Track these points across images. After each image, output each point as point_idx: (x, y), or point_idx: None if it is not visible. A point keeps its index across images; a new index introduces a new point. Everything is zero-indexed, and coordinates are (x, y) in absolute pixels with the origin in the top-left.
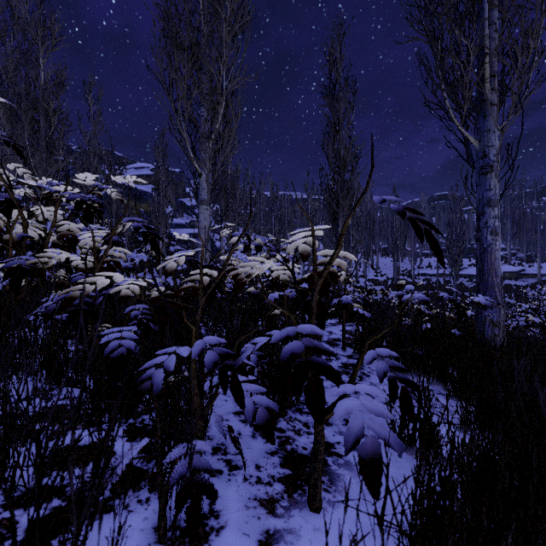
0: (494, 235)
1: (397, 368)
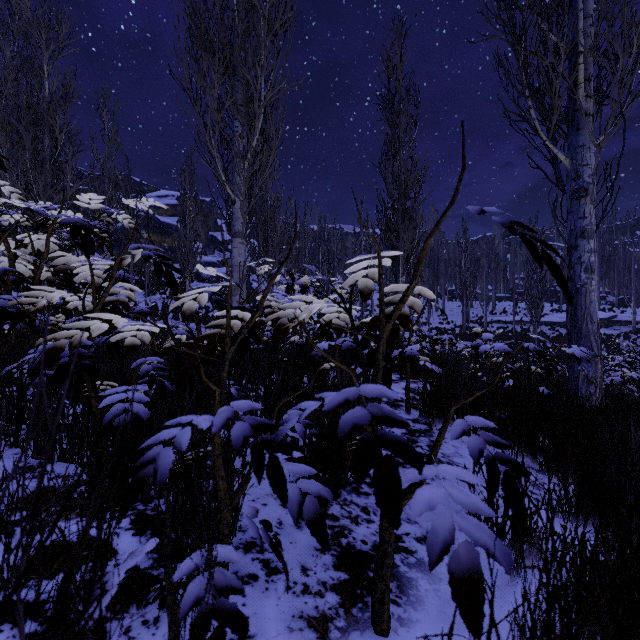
0: (589, 272)
1: (496, 444)
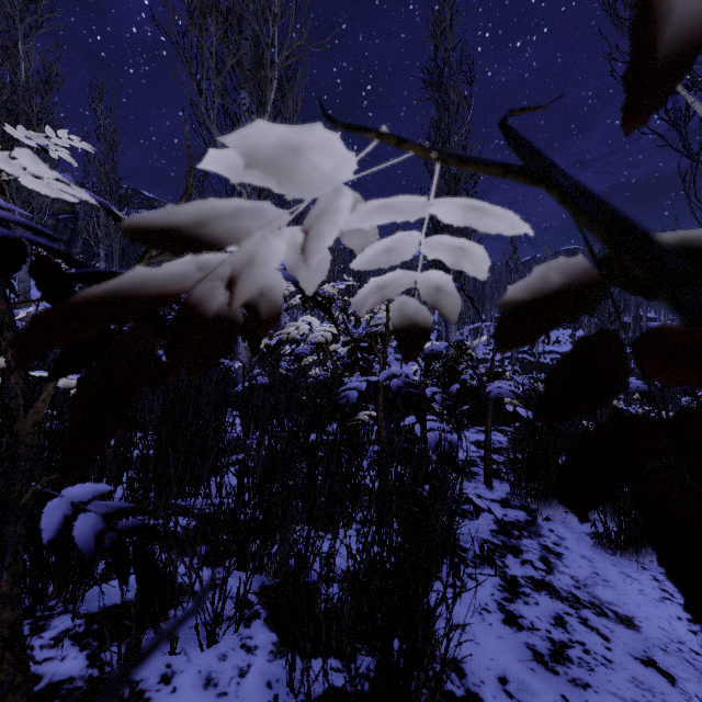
0: None
1: None
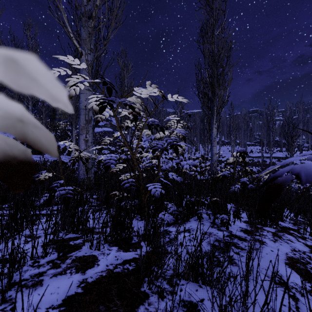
0: None
1: None
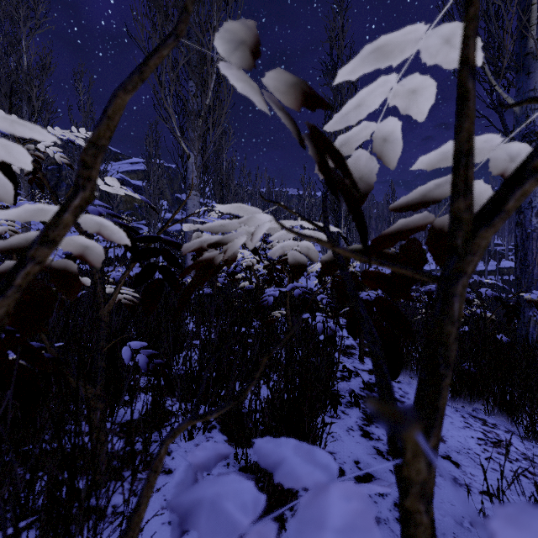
0: None
1: None
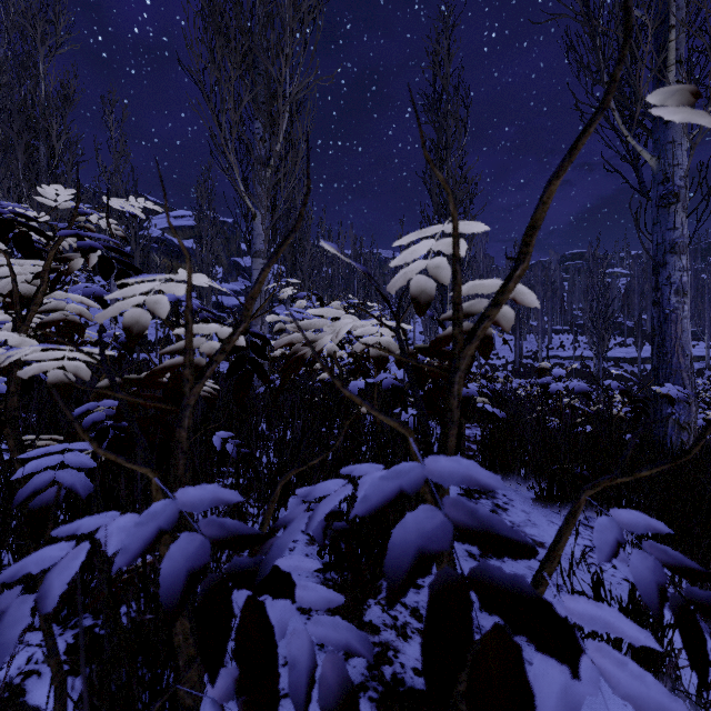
0: (681, 295)
1: (683, 569)
